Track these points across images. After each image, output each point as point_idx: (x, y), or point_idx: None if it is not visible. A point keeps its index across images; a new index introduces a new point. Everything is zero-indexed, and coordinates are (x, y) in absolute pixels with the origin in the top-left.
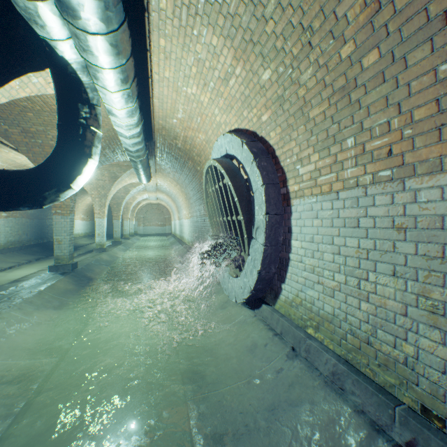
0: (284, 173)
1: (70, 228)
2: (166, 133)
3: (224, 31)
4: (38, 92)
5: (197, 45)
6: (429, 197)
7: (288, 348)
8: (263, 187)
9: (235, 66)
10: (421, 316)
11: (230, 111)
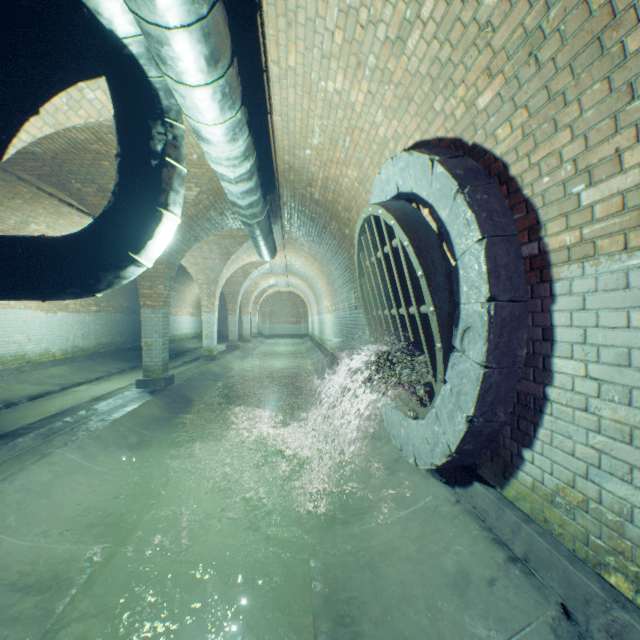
0: (533, 211)
1: (164, 327)
2: (296, 177)
3: None
4: (98, 116)
5: None
6: None
7: (553, 607)
8: (482, 244)
9: None
10: None
11: (406, 108)
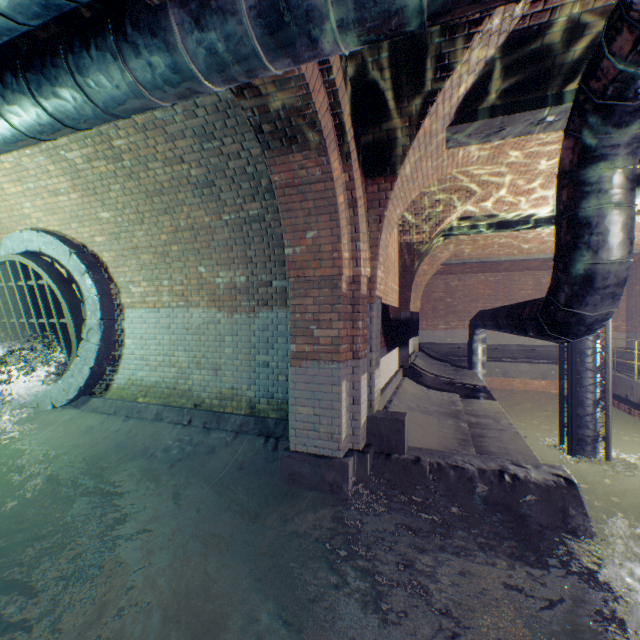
0: (118, 288)
1: None
2: None
3: (67, 171)
4: None
5: (26, 158)
6: (197, 316)
7: (124, 417)
8: (99, 297)
9: (72, 192)
10: (195, 366)
11: (53, 215)
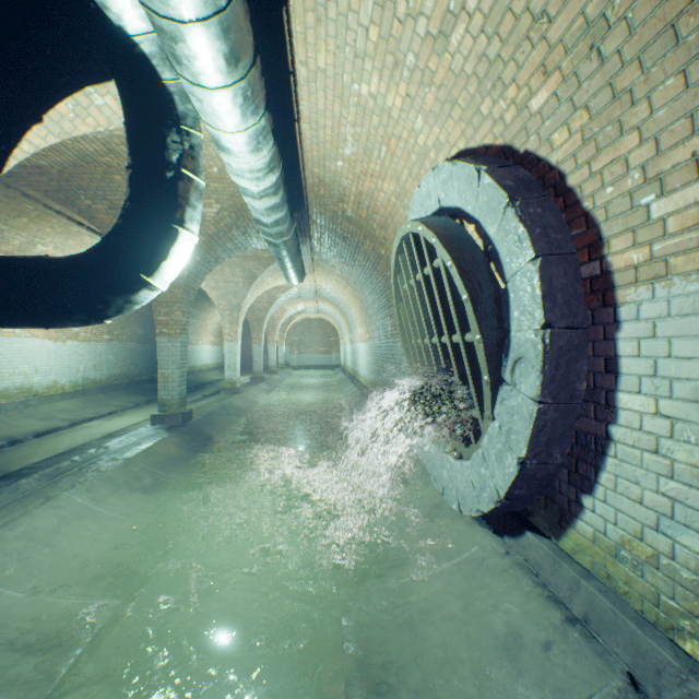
0: (594, 225)
1: (181, 357)
2: (326, 192)
3: None
4: (108, 125)
5: None
6: None
7: (619, 677)
8: (536, 263)
9: None
10: None
11: (450, 113)
